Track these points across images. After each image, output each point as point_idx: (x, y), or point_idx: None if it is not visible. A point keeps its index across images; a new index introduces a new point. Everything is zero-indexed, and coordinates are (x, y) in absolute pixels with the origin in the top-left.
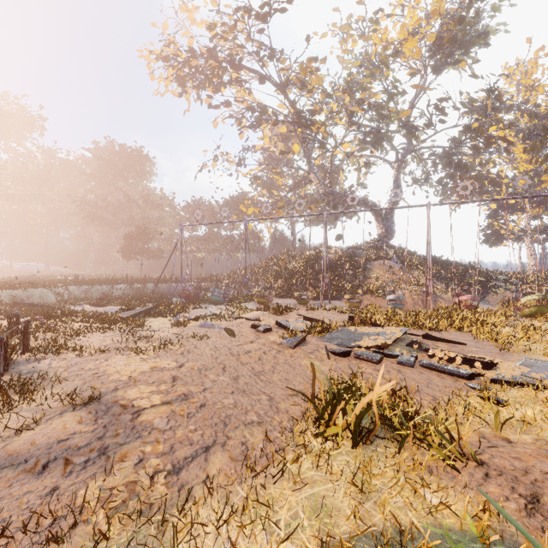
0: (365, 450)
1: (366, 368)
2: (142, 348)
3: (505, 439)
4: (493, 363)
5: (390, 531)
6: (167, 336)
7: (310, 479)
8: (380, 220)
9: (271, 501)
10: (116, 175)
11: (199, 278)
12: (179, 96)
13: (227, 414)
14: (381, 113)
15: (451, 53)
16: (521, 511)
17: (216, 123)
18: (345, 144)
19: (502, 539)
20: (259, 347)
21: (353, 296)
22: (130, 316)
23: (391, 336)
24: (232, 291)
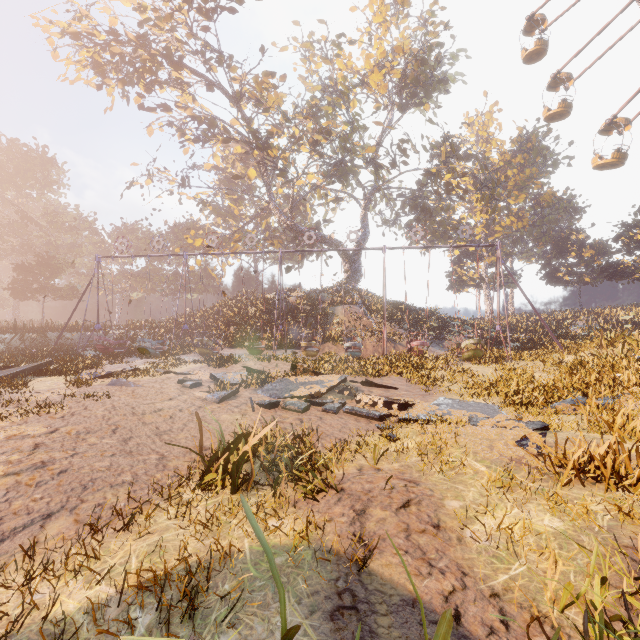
0: (244, 496)
1: (288, 418)
2: (5, 414)
3: (377, 469)
4: (409, 404)
5: (218, 557)
6: (46, 398)
7: (163, 528)
8: (347, 261)
9: (105, 553)
10: (3, 181)
11: (129, 325)
12: (97, 88)
13: (92, 478)
14: (345, 146)
15: (415, 94)
16: (347, 523)
17: (151, 130)
18: (310, 174)
19: (308, 544)
20: (177, 404)
21: (309, 344)
22: (7, 376)
23: (328, 384)
24: (168, 341)
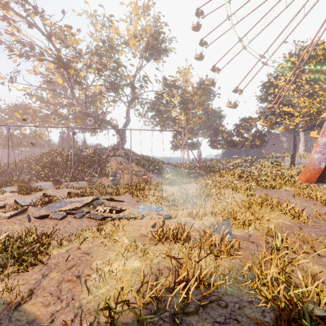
0: None
1: (49, 224)
2: None
3: (79, 248)
4: (122, 210)
5: None
6: None
7: None
8: (118, 134)
9: None
10: None
11: None
12: None
13: None
14: (115, 74)
15: (153, 54)
16: (33, 283)
17: None
18: (97, 86)
19: None
20: None
21: (89, 178)
22: None
23: (85, 201)
24: None
